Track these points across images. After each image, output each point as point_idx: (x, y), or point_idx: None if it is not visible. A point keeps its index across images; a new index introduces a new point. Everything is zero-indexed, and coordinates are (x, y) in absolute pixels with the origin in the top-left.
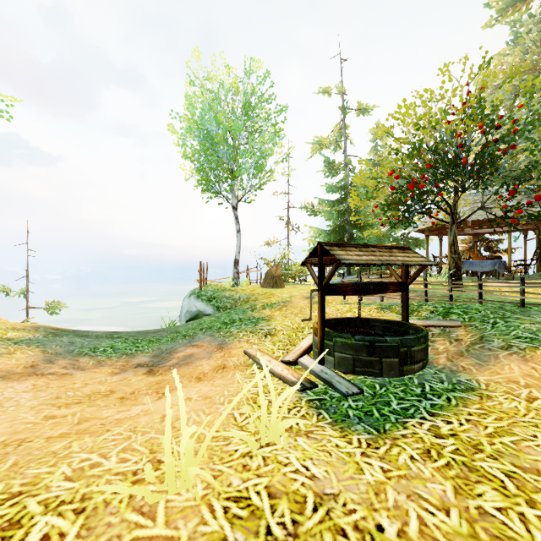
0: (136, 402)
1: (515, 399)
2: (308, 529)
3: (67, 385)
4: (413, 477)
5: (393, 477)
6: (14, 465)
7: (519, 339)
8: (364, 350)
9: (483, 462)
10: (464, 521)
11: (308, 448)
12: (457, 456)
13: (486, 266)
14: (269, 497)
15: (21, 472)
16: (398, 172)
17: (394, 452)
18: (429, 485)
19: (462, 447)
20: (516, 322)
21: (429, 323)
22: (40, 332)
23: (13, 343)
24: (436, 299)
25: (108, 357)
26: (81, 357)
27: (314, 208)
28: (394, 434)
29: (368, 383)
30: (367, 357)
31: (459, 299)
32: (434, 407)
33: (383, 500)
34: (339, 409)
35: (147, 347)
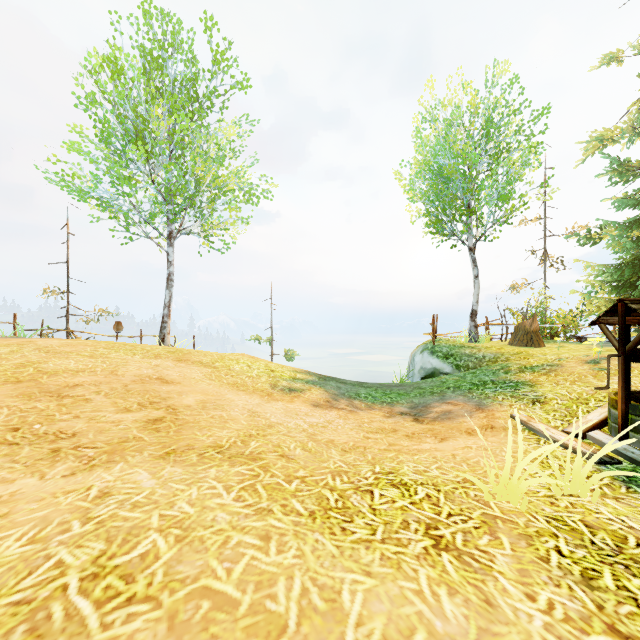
0: (422, 441)
1: None
2: (634, 553)
3: (359, 419)
4: None
5: None
6: (374, 458)
7: None
8: None
9: None
10: None
11: (620, 508)
12: None
13: None
14: (585, 526)
15: (381, 462)
16: None
17: None
18: None
19: None
20: None
21: None
22: (314, 376)
23: (305, 382)
24: None
25: (373, 403)
26: (353, 399)
27: (589, 234)
28: None
29: None
30: None
31: None
32: None
33: None
34: None
35: (399, 398)
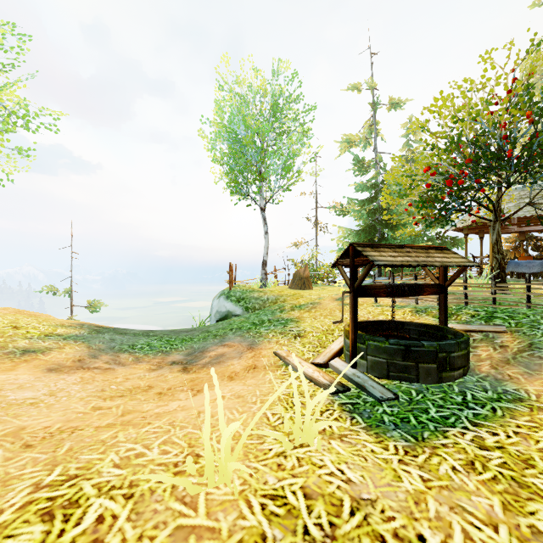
0: (173, 398)
1: None
2: (346, 532)
3: (110, 379)
4: (456, 488)
5: (434, 487)
6: (70, 450)
7: None
8: (399, 354)
9: (536, 479)
10: (515, 540)
11: (342, 452)
12: (505, 470)
13: (534, 267)
14: (305, 497)
15: (76, 456)
16: (434, 168)
17: (434, 462)
18: (474, 498)
19: (511, 461)
20: None
21: (470, 327)
22: (85, 329)
23: (62, 339)
24: (477, 302)
25: (145, 354)
26: (121, 353)
27: (342, 208)
28: (433, 442)
29: (404, 388)
30: (402, 361)
31: (503, 303)
32: (477, 417)
33: (423, 509)
34: (373, 414)
35: (180, 345)
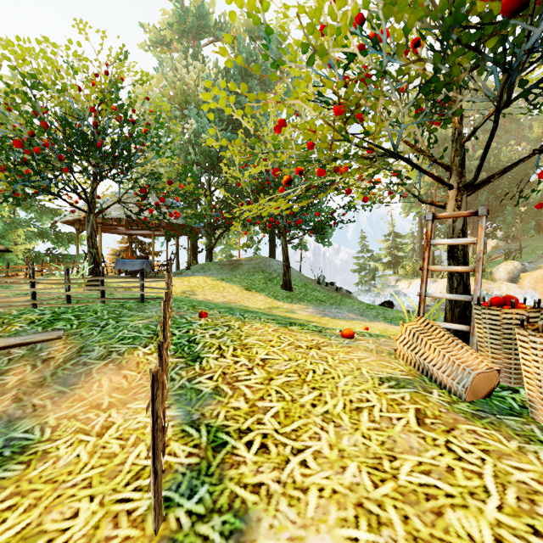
0: None
1: (83, 439)
2: None
3: None
4: None
5: None
6: None
7: (123, 341)
8: None
9: None
10: None
11: None
12: None
13: (136, 265)
14: None
15: None
16: None
17: None
18: None
19: None
20: (127, 320)
21: (14, 341)
22: None
23: None
24: (53, 303)
25: None
26: None
27: None
28: None
29: None
30: None
31: (83, 300)
32: None
33: None
34: None
35: None
